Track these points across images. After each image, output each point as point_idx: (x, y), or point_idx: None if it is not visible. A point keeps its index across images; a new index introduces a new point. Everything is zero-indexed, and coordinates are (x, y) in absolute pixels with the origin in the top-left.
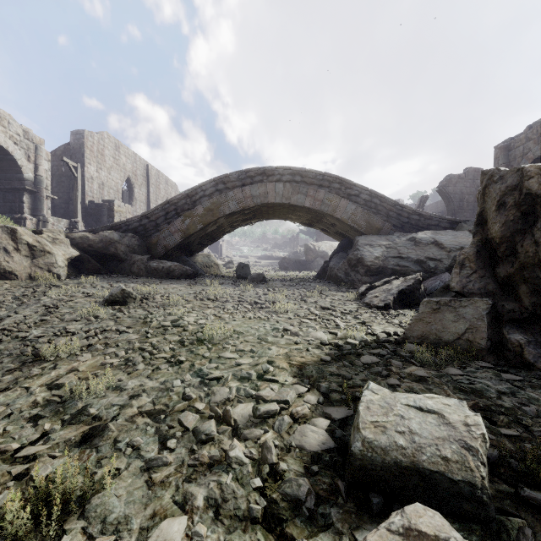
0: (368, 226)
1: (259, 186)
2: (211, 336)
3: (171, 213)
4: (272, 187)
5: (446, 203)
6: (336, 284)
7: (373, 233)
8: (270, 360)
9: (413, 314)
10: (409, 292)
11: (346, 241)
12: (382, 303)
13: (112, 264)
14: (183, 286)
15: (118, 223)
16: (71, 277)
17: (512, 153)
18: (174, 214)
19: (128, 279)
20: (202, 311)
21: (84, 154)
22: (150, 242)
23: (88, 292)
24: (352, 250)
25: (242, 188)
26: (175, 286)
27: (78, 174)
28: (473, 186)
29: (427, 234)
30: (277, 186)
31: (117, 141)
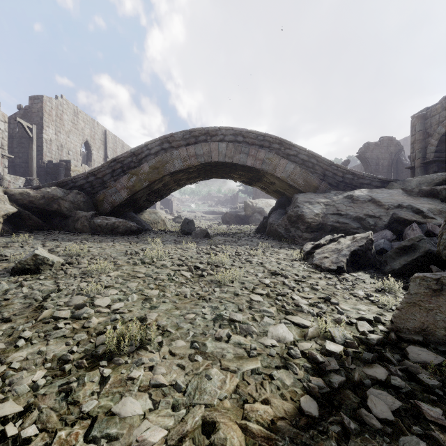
0: (305, 185)
1: (203, 145)
2: (119, 343)
3: (117, 170)
4: (215, 146)
5: (365, 166)
6: (276, 239)
7: (310, 191)
8: (207, 418)
9: (371, 278)
10: (361, 252)
11: (283, 198)
12: (334, 265)
13: (55, 220)
14: (122, 244)
15: (65, 180)
16: (4, 235)
17: (428, 121)
18: (120, 171)
19: (68, 236)
20: (127, 284)
21: (42, 117)
22: (97, 198)
23: (6, 254)
24: (291, 207)
25: (186, 147)
26: (114, 244)
27: (33, 135)
28: (387, 152)
29: (363, 192)
30: (220, 145)
31: (76, 108)
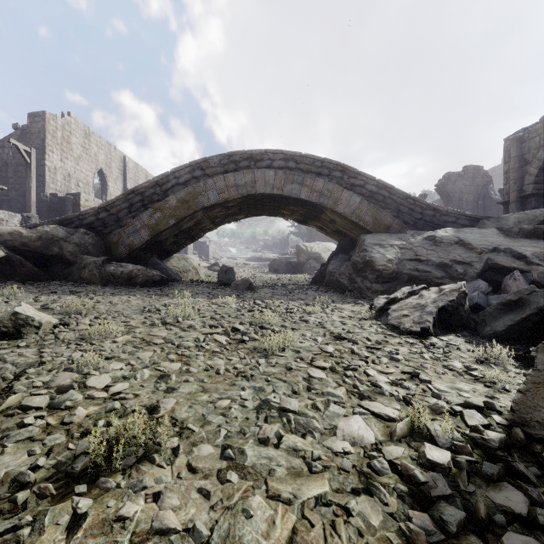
0: (375, 223)
1: (246, 173)
2: (112, 450)
3: (136, 205)
4: (261, 174)
5: (445, 202)
6: (338, 292)
7: (381, 231)
8: None
9: (466, 343)
10: (452, 309)
11: (346, 241)
12: (417, 326)
13: (55, 267)
14: (140, 298)
15: (69, 217)
16: None
17: (526, 145)
18: (140, 206)
19: (71, 288)
20: (137, 354)
21: (44, 139)
22: (110, 240)
23: None
24: (356, 251)
25: (224, 176)
26: (129, 298)
27: (31, 160)
28: (473, 185)
29: (448, 232)
30: (267, 173)
31: (87, 128)
